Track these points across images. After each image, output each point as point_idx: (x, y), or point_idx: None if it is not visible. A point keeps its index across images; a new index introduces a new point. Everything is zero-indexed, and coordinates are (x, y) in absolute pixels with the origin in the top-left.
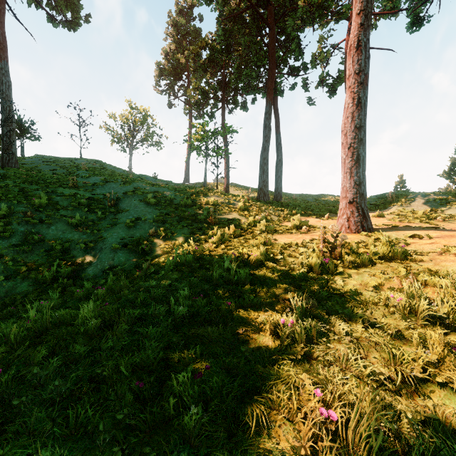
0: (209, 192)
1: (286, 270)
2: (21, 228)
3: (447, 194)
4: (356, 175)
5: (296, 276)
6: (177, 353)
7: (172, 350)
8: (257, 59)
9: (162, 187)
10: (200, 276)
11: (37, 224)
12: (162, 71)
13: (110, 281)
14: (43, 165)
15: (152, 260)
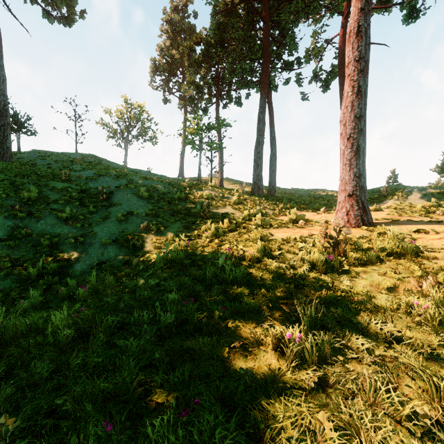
0: (203, 185)
1: (286, 268)
2: (8, 222)
3: (443, 188)
4: (356, 167)
5: (298, 276)
6: (160, 375)
7: (154, 371)
8: (251, 52)
9: (156, 181)
10: (192, 275)
11: (25, 218)
12: (157, 67)
13: (94, 279)
14: (38, 160)
15: (142, 255)
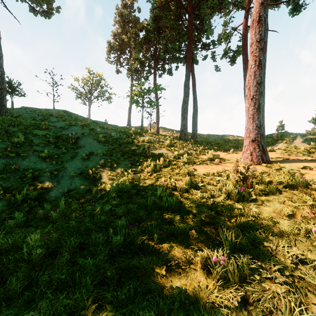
0: (145, 132)
1: (208, 197)
2: (2, 160)
3: None
4: (257, 120)
5: (217, 203)
6: (111, 291)
7: (106, 288)
8: (179, 36)
9: (111, 129)
10: (136, 203)
11: (15, 157)
12: (112, 47)
13: (63, 206)
14: (26, 114)
15: (100, 185)
